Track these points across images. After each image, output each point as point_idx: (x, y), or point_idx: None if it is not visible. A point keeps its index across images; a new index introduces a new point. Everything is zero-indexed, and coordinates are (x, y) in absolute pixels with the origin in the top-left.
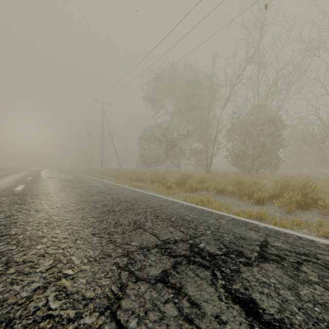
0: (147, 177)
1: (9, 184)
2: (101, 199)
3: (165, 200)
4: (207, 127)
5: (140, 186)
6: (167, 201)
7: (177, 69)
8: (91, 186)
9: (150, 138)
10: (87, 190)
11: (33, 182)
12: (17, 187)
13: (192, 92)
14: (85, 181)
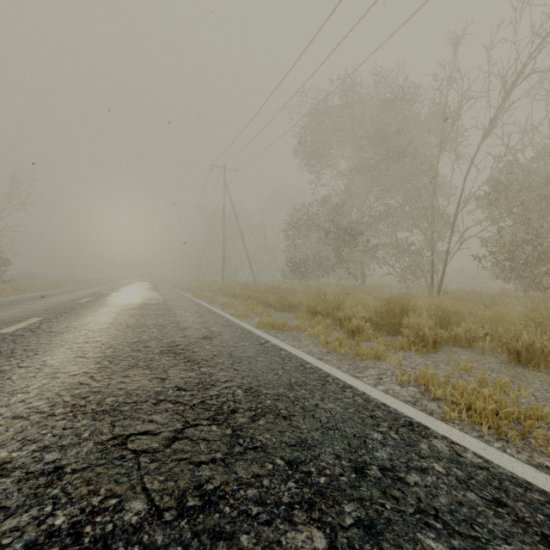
0: (301, 301)
1: (21, 315)
2: (139, 392)
3: (366, 409)
4: (434, 192)
5: (283, 326)
6: (376, 414)
7: (360, 86)
8: (169, 326)
9: (306, 225)
10: (143, 341)
11: (73, 309)
12: (19, 323)
13: (393, 125)
14: (173, 308)
